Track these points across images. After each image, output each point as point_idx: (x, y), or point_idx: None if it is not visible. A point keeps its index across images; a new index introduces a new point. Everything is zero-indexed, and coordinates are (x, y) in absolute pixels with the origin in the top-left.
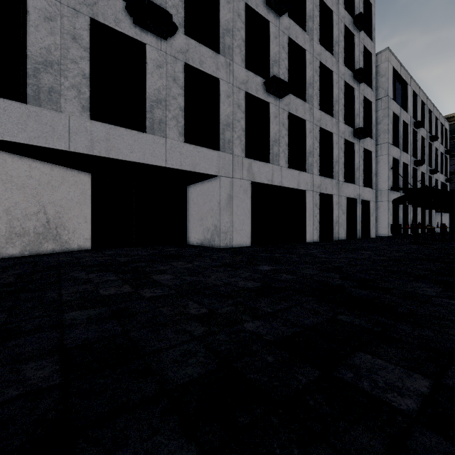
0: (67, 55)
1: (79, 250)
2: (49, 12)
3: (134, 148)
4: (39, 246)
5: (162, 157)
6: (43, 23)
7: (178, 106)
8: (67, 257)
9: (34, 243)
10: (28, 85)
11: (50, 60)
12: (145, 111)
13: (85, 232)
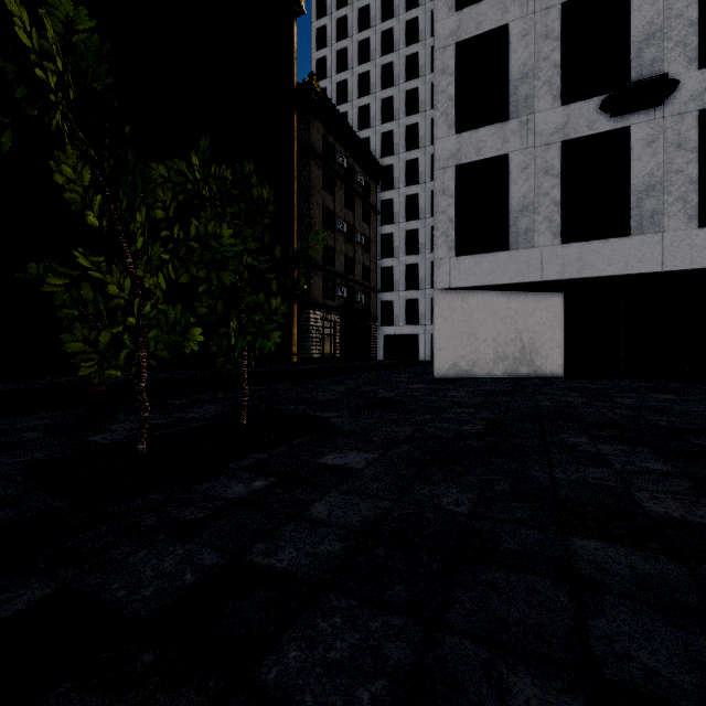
0: (540, 192)
1: (552, 377)
2: (525, 162)
3: (613, 260)
4: (516, 370)
5: (656, 260)
6: (520, 175)
7: (685, 181)
8: (539, 381)
9: (512, 367)
10: (510, 234)
11: (526, 204)
12: (628, 209)
13: (558, 358)
